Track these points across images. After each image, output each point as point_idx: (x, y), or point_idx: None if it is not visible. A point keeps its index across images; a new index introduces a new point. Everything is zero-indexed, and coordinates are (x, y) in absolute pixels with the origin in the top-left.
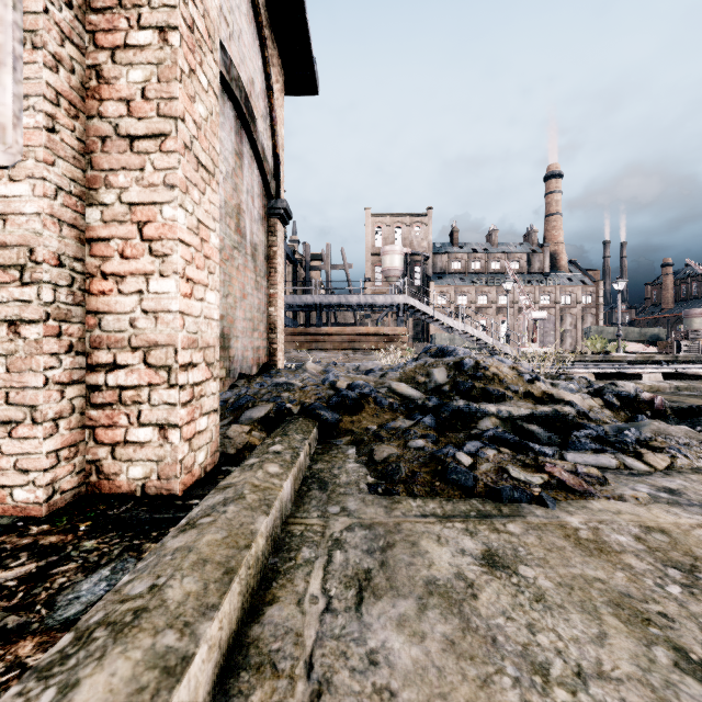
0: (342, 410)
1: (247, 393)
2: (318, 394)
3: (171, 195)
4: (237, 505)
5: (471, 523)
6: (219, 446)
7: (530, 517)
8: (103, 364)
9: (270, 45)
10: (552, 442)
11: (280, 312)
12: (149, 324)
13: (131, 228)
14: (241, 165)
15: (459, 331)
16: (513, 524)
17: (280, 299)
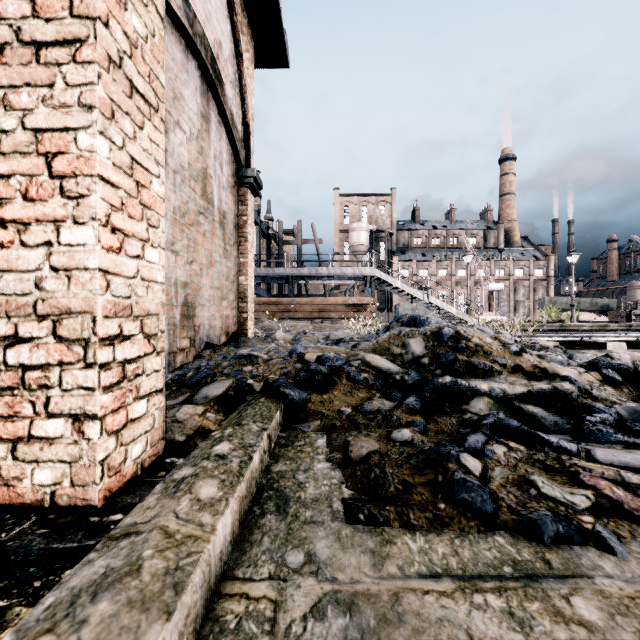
0: (311, 388)
1: (207, 366)
2: (284, 368)
3: (88, 119)
4: (117, 595)
5: (512, 596)
6: (166, 432)
7: (599, 578)
8: (1, 337)
9: (239, 12)
10: (560, 429)
11: (250, 281)
12: (60, 285)
13: (36, 161)
14: (208, 128)
15: (422, 301)
16: (582, 599)
17: (250, 269)
